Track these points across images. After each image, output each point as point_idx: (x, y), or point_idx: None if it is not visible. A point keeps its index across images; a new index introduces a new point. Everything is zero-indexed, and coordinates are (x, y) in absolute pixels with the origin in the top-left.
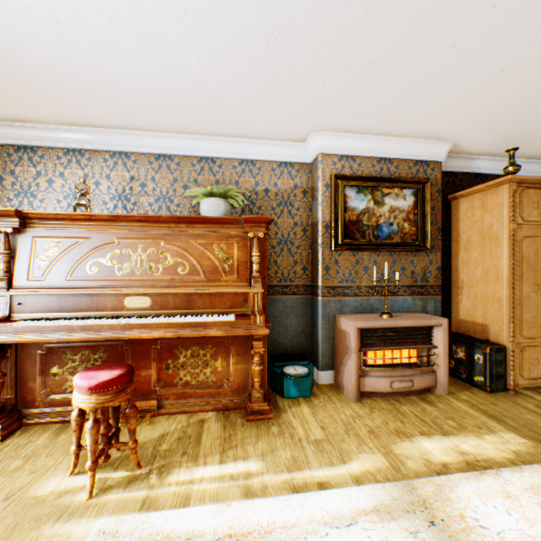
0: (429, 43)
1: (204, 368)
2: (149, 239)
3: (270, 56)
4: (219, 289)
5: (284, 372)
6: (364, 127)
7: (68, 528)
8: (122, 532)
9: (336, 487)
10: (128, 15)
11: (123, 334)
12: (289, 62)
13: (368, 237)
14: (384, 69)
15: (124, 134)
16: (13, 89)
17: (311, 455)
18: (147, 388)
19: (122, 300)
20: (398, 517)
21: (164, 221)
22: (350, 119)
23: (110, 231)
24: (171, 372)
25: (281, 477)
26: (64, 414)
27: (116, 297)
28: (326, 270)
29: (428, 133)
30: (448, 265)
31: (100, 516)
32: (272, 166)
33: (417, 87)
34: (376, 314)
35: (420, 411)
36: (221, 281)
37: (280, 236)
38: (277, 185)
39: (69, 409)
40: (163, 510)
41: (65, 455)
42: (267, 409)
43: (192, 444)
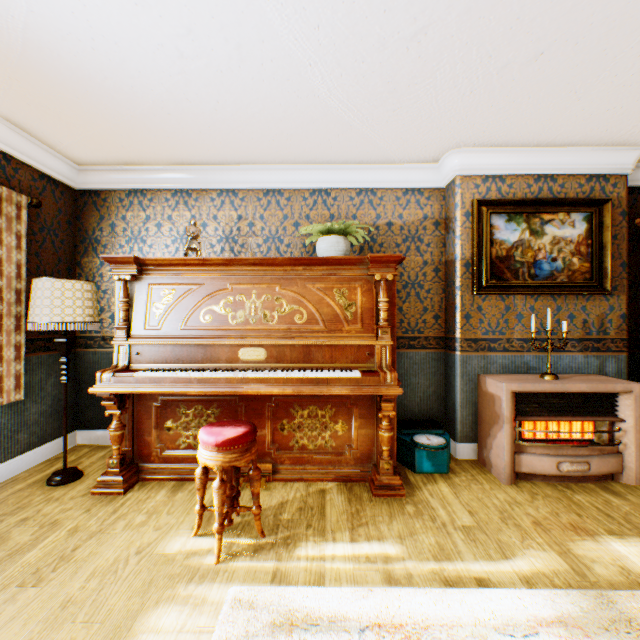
0: (627, 19)
1: (322, 431)
2: (263, 284)
3: (409, 63)
4: (340, 341)
5: (415, 441)
6: (519, 137)
7: (201, 591)
8: (257, 603)
9: (501, 586)
10: (254, 39)
11: (240, 388)
12: (431, 68)
13: (522, 277)
14: (556, 62)
15: (232, 170)
16: (130, 132)
17: (461, 544)
18: (261, 449)
19: (236, 351)
20: (594, 636)
21: (279, 264)
22: (500, 129)
23: (223, 276)
24: (286, 433)
25: (427, 565)
26: (178, 471)
27: (230, 348)
28: (466, 318)
29: (608, 139)
30: (635, 311)
31: (231, 583)
32: (396, 194)
33: (600, 79)
34: (534, 375)
35: (603, 503)
36: (342, 331)
37: (405, 278)
38: (402, 217)
39: (183, 466)
40: (296, 585)
41: (185, 514)
42: (398, 484)
43: (315, 516)
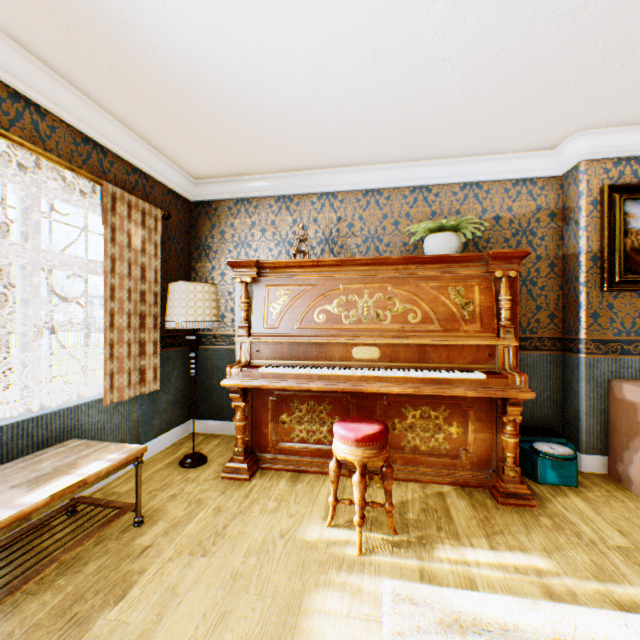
0: None
1: (434, 432)
2: (374, 284)
3: (555, 44)
4: (458, 340)
5: (537, 449)
6: None
7: (354, 580)
8: (416, 599)
9: None
10: (392, 41)
11: (360, 386)
12: (579, 46)
13: None
14: None
15: (332, 173)
16: (248, 145)
17: (622, 566)
18: None
19: (349, 350)
20: None
21: (391, 263)
22: None
23: (334, 276)
24: (397, 433)
25: (589, 585)
26: (292, 463)
27: (343, 346)
28: (593, 317)
29: None
30: None
31: (380, 576)
32: (504, 186)
33: None
34: None
35: None
36: (458, 330)
37: None
38: (511, 210)
39: (297, 459)
40: (448, 587)
41: (311, 504)
42: (526, 494)
43: (442, 519)
